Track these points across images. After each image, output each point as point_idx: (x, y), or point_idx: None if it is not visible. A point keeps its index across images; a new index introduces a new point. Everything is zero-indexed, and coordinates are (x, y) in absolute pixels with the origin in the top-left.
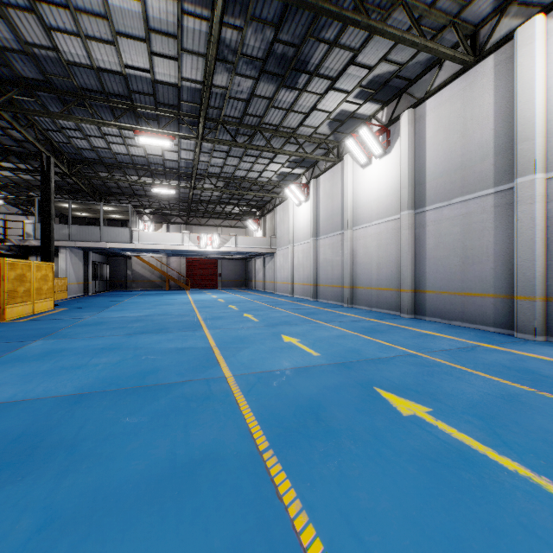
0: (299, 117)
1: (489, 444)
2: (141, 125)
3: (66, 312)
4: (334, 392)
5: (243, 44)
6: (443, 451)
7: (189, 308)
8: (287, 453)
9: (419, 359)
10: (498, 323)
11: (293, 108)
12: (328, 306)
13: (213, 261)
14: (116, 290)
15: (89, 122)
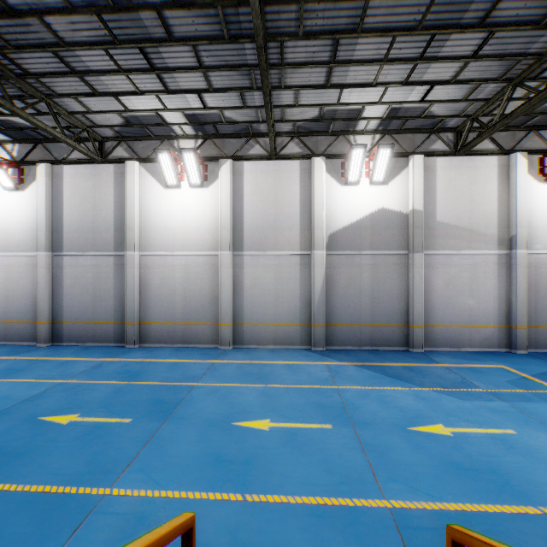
0: None
1: (108, 416)
2: None
3: None
4: (9, 434)
5: None
6: (88, 429)
7: None
8: None
9: (66, 386)
10: (116, 340)
11: None
12: None
13: None
14: None
15: None
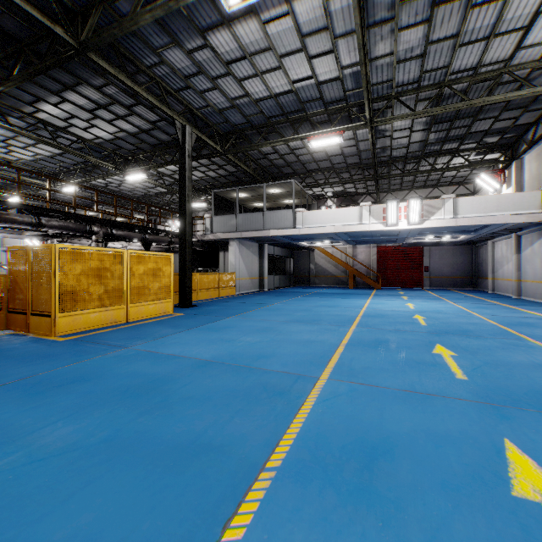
0: None
1: None
2: (256, 5)
3: (159, 323)
4: None
5: None
6: None
7: (332, 340)
8: None
9: None
10: None
11: None
12: None
13: (416, 249)
14: (298, 286)
15: (158, 9)
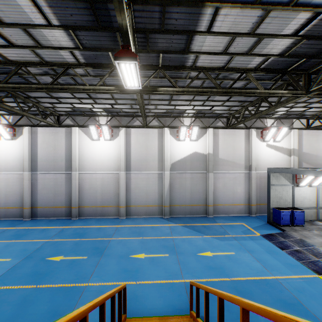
0: None
1: (76, 256)
2: None
3: None
4: (36, 266)
5: None
6: (70, 262)
7: None
8: (42, 283)
9: (50, 242)
10: (66, 216)
11: None
12: None
13: None
14: None
15: None
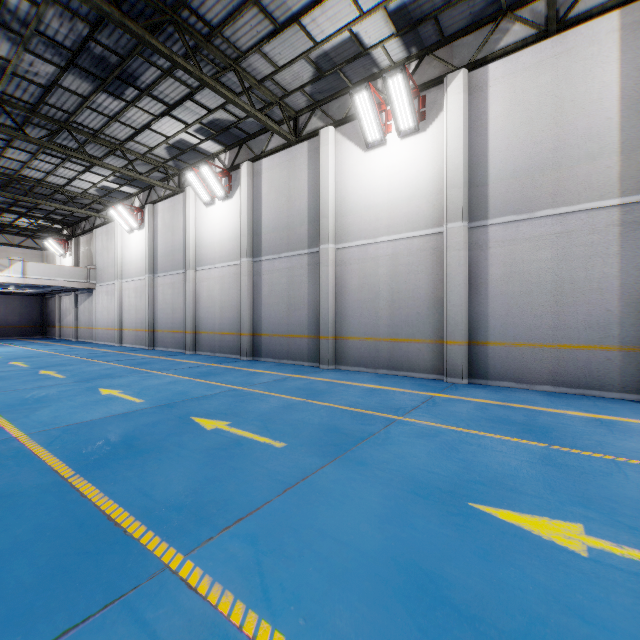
0: (128, 131)
1: (258, 433)
2: None
3: None
4: (152, 427)
5: (40, 21)
6: (226, 443)
7: None
8: (94, 473)
9: (239, 392)
10: (310, 358)
11: (119, 118)
12: (167, 354)
13: None
14: None
15: None
